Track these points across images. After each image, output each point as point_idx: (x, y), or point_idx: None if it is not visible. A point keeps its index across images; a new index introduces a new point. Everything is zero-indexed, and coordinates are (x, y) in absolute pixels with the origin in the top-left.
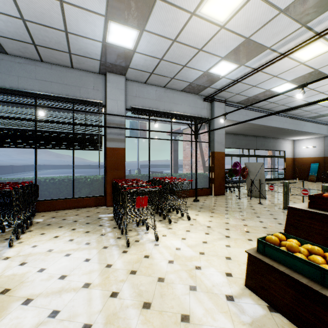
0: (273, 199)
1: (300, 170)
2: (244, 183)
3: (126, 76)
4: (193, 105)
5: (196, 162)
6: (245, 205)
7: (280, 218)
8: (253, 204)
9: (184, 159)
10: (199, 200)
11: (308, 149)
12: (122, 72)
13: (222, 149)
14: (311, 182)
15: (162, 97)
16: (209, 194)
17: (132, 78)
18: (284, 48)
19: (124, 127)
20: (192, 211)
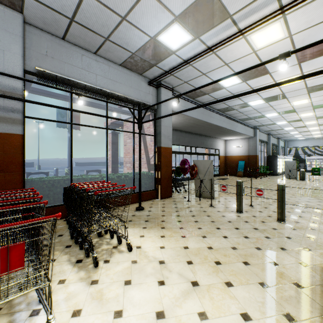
0: (220, 198)
1: (230, 167)
2: (187, 181)
3: (24, 14)
4: (136, 87)
5: (140, 158)
6: (198, 210)
7: (242, 227)
8: (205, 208)
9: (125, 155)
10: (144, 207)
11: (237, 149)
12: (15, 3)
13: (169, 144)
14: (239, 178)
15: (92, 66)
16: (155, 197)
17: (39, 23)
18: (246, 22)
19: (16, 97)
20: (136, 230)
